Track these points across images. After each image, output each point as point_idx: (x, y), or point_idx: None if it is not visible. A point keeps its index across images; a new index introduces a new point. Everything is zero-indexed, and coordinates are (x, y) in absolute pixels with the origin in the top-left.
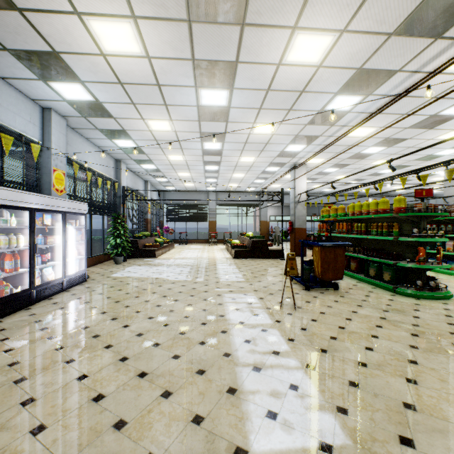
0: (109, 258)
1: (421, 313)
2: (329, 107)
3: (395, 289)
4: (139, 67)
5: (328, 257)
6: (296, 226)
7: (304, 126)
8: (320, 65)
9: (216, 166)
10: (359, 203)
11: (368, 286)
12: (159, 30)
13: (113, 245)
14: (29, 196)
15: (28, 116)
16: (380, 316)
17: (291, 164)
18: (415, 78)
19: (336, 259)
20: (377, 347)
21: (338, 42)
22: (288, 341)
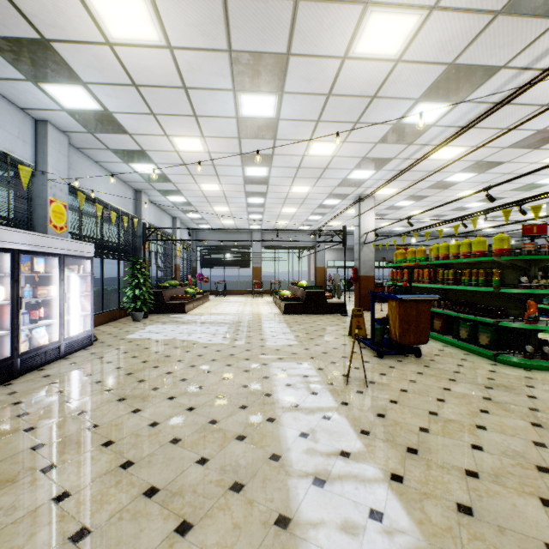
0: (126, 314)
1: (537, 390)
2: (407, 119)
3: (496, 356)
4: (158, 62)
5: (408, 314)
6: (362, 274)
7: (374, 145)
8: (400, 59)
9: (261, 198)
10: (445, 244)
11: (459, 351)
12: (182, 7)
13: (131, 297)
14: (10, 234)
15: (16, 130)
16: (483, 395)
17: (356, 195)
18: (523, 78)
19: (419, 318)
20: (487, 444)
21: (425, 24)
22: (361, 435)
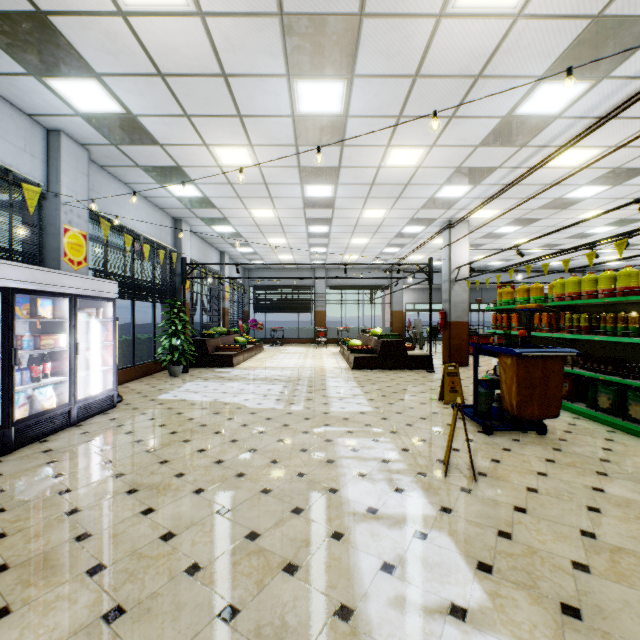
0: (163, 367)
1: None
2: (523, 108)
3: None
4: (187, 38)
5: (530, 375)
6: (452, 319)
7: (473, 150)
8: (521, 13)
9: (325, 226)
10: (574, 279)
11: (598, 426)
12: None
13: (168, 347)
14: (0, 267)
15: (22, 142)
16: None
17: (444, 220)
18: None
19: (547, 381)
20: None
21: None
22: (479, 572)
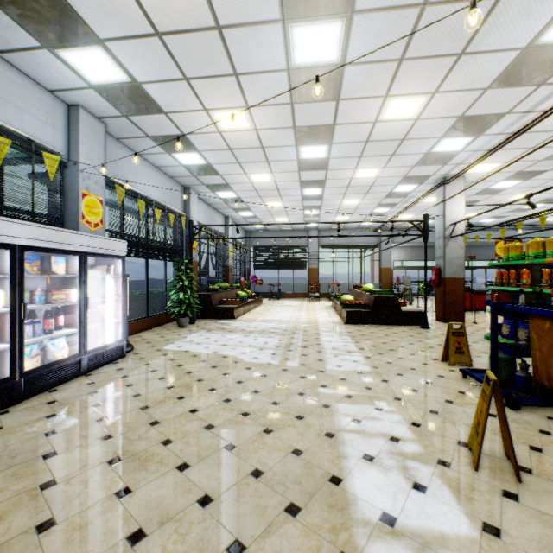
0: (174, 318)
1: None
2: (550, 34)
3: None
4: None
5: None
6: (447, 275)
7: (481, 93)
8: None
9: (319, 188)
10: None
11: None
12: None
13: (177, 300)
14: (9, 225)
15: (44, 115)
16: None
17: (438, 177)
18: None
19: None
20: None
21: None
22: None
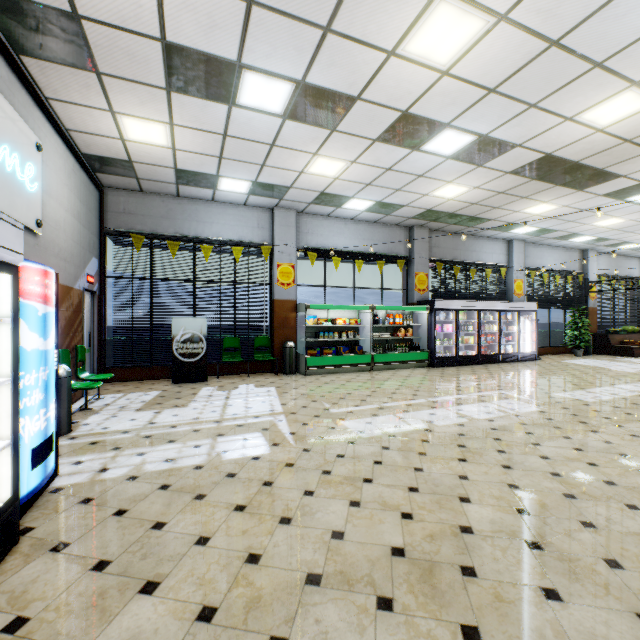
0: (571, 351)
1: None
2: None
3: None
4: (561, 210)
5: None
6: None
7: None
8: None
9: None
10: None
11: None
12: (563, 199)
13: (572, 337)
14: (497, 304)
15: (499, 251)
16: None
17: None
18: None
19: None
20: None
21: None
22: (635, 395)
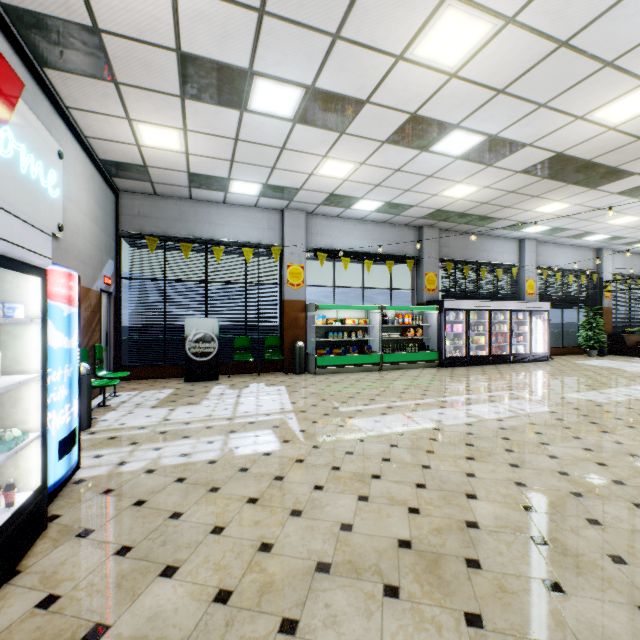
0: (585, 352)
1: None
2: None
3: None
4: (573, 209)
5: None
6: None
7: None
8: None
9: None
10: None
11: None
12: (575, 197)
13: (586, 338)
14: (508, 303)
15: (510, 250)
16: None
17: None
18: None
19: None
20: None
21: None
22: None
